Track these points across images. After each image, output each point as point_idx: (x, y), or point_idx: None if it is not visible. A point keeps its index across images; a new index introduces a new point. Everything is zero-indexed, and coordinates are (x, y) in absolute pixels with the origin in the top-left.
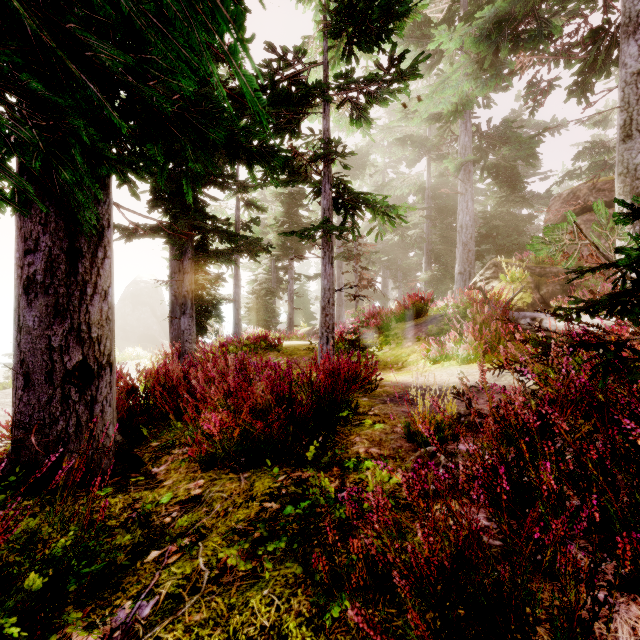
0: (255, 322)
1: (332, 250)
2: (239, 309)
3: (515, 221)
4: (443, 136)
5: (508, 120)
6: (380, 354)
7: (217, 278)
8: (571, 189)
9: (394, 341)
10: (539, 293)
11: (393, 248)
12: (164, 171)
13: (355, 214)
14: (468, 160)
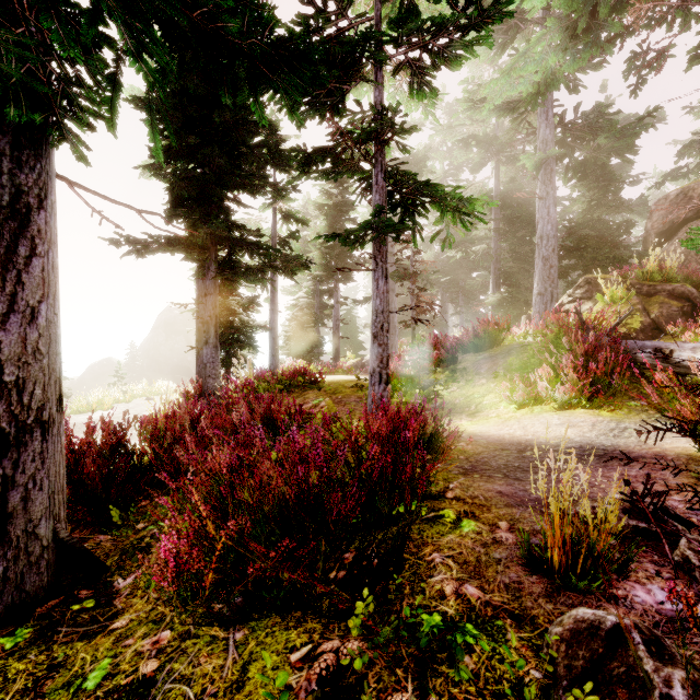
0: (295, 353)
1: (386, 260)
2: (276, 338)
3: (608, 230)
4: (518, 130)
5: (602, 105)
6: (446, 394)
7: (250, 302)
8: (681, 189)
9: (463, 377)
10: (649, 317)
11: (454, 268)
12: (114, 107)
13: (417, 212)
14: (550, 156)
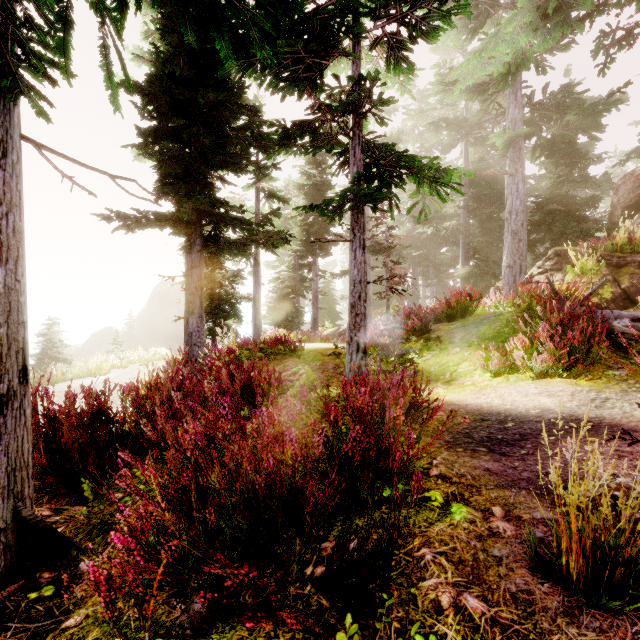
0: (277, 322)
1: (364, 231)
2: (259, 308)
3: (575, 205)
4: (487, 110)
5: (570, 84)
6: (420, 362)
7: (235, 275)
8: None
9: (437, 346)
10: (620, 287)
11: (425, 243)
12: (67, 49)
13: (394, 184)
14: (520, 134)
